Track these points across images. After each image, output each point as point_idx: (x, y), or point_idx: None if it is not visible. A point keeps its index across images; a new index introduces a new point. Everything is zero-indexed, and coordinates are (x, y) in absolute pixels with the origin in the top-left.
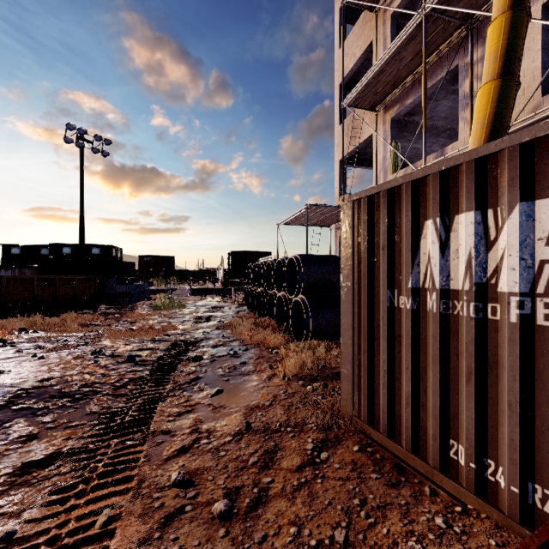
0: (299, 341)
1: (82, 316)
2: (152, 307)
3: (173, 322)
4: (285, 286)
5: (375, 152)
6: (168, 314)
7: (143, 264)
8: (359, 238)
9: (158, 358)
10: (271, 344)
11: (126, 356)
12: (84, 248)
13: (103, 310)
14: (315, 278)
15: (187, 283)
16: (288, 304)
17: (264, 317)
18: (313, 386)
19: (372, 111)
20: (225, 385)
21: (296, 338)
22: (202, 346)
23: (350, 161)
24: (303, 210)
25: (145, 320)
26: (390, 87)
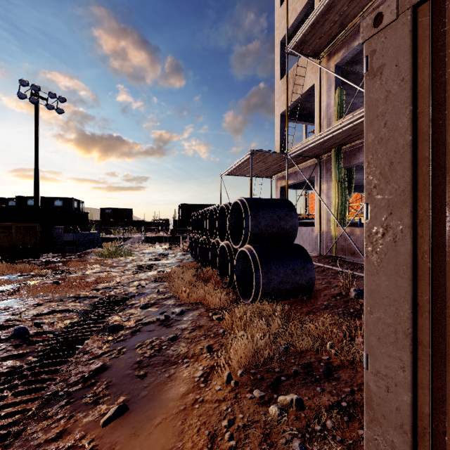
0: (246, 300)
1: (16, 266)
2: (98, 255)
3: (113, 272)
4: (228, 235)
5: (318, 99)
6: (111, 262)
7: (105, 215)
8: (438, 99)
9: (64, 328)
10: (212, 304)
11: (12, 330)
12: (39, 198)
13: (48, 259)
14: (264, 224)
15: (143, 232)
16: (232, 255)
17: (207, 267)
18: (279, 406)
19: (316, 58)
20: (135, 389)
21: (242, 295)
22: (130, 306)
23: (293, 110)
24: (246, 157)
25: (82, 270)
26: (337, 27)
